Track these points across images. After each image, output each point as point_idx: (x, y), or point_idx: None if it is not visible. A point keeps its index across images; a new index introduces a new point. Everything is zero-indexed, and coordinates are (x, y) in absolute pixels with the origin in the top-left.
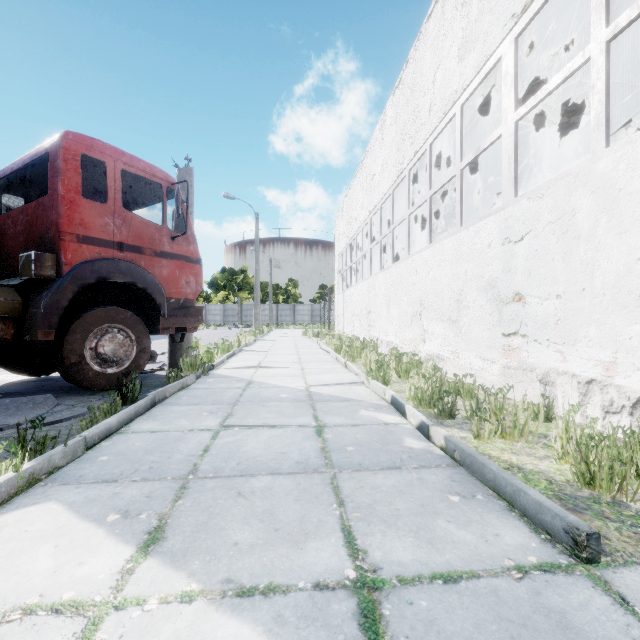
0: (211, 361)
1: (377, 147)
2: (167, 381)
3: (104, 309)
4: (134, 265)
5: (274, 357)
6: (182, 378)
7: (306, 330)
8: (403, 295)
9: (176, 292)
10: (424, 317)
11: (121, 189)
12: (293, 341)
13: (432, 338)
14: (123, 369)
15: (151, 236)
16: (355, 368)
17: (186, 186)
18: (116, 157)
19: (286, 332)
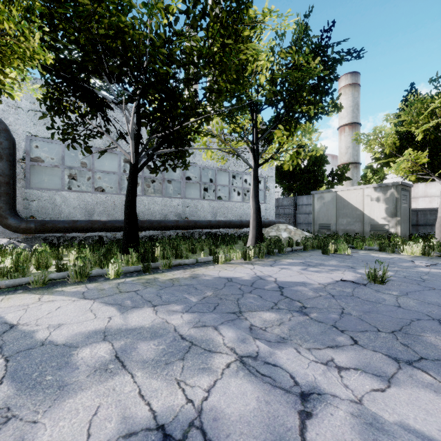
0: None
1: None
2: None
3: None
4: None
5: None
6: None
7: None
8: None
9: None
10: None
11: None
12: None
13: None
14: None
15: None
16: None
17: None
18: None
19: None
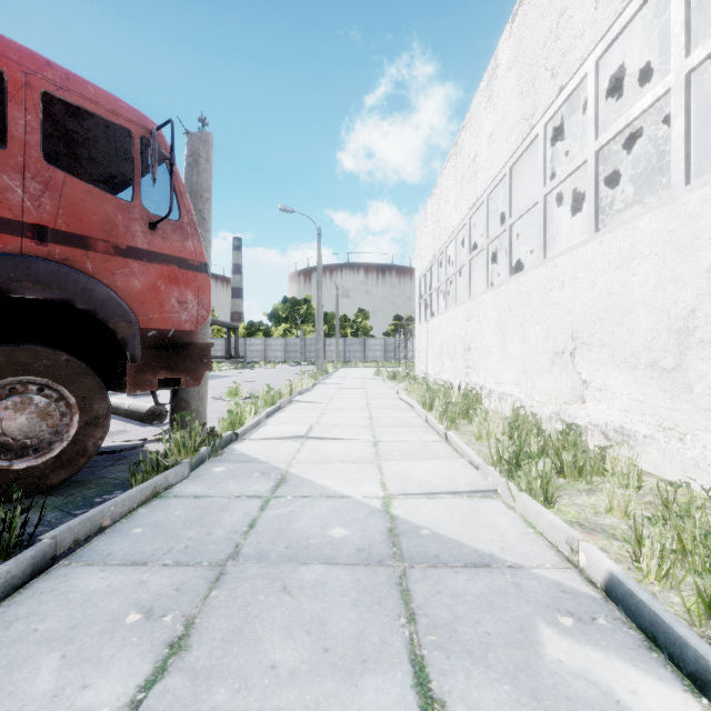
0: (234, 427)
1: (482, 113)
2: (131, 479)
3: (4, 349)
4: (68, 268)
5: (334, 414)
6: (168, 467)
7: (379, 370)
8: (533, 323)
9: (159, 319)
10: (582, 359)
11: (41, 127)
12: (362, 386)
13: (603, 396)
14: (49, 459)
15: (108, 219)
16: (469, 450)
17: (199, 160)
18: (31, 67)
19: (354, 372)
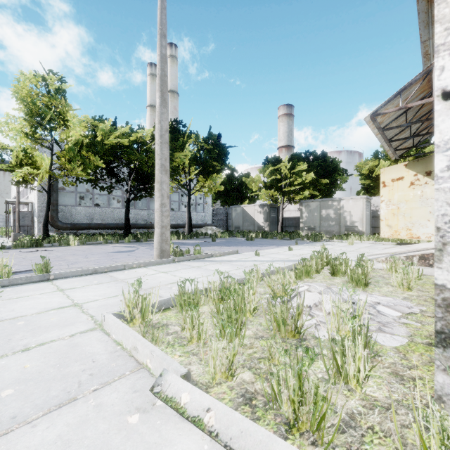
0: None
1: None
2: None
3: None
4: None
5: None
6: None
7: None
8: None
9: None
10: None
11: None
12: None
13: None
14: None
15: None
16: None
17: None
18: None
19: None
